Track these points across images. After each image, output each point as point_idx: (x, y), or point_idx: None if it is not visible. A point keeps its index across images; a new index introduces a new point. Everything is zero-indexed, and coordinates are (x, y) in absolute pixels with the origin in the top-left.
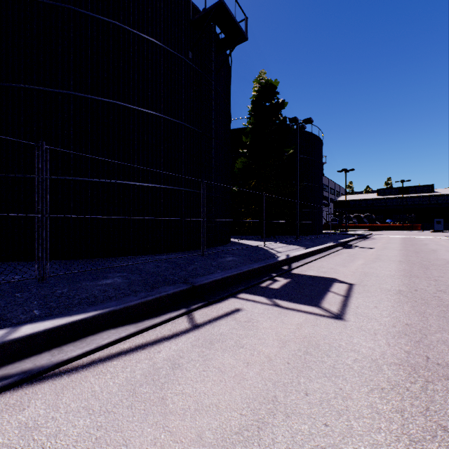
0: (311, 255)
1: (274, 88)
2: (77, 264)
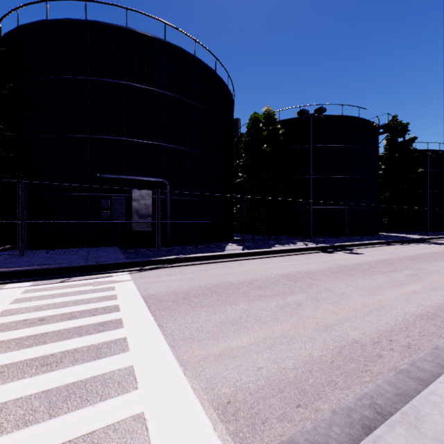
0: (440, 238)
1: (405, 128)
2: (336, 237)
